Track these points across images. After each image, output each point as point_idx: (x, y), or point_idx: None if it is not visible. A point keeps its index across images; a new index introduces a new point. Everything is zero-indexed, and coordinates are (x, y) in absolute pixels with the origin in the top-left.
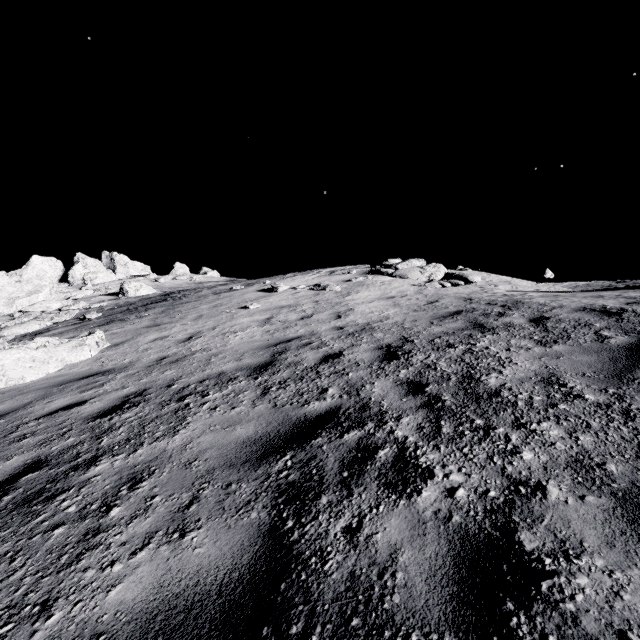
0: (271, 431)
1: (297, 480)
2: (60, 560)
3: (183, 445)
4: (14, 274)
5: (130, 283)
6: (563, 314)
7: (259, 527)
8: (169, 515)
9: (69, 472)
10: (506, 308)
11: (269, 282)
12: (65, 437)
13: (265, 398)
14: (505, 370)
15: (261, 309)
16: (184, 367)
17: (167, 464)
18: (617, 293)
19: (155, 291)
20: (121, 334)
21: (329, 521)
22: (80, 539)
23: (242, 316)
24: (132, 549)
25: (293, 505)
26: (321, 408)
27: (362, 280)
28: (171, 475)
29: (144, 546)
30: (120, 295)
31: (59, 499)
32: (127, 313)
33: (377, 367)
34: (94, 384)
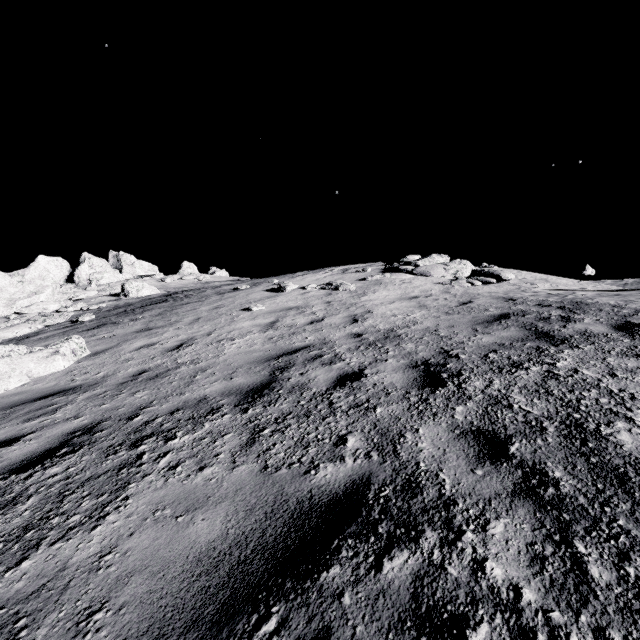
0: (250, 533)
1: None
2: None
3: (98, 556)
4: (16, 274)
5: (132, 283)
6: None
7: None
8: None
9: None
10: (567, 311)
11: (277, 281)
12: None
13: (252, 450)
14: (636, 416)
15: (265, 311)
16: (160, 387)
17: (49, 613)
18: None
19: (158, 291)
20: (107, 340)
21: None
22: None
23: (243, 319)
24: None
25: None
26: (337, 480)
27: (379, 278)
28: None
29: None
30: (121, 296)
31: None
32: (122, 315)
33: (417, 399)
34: (46, 409)
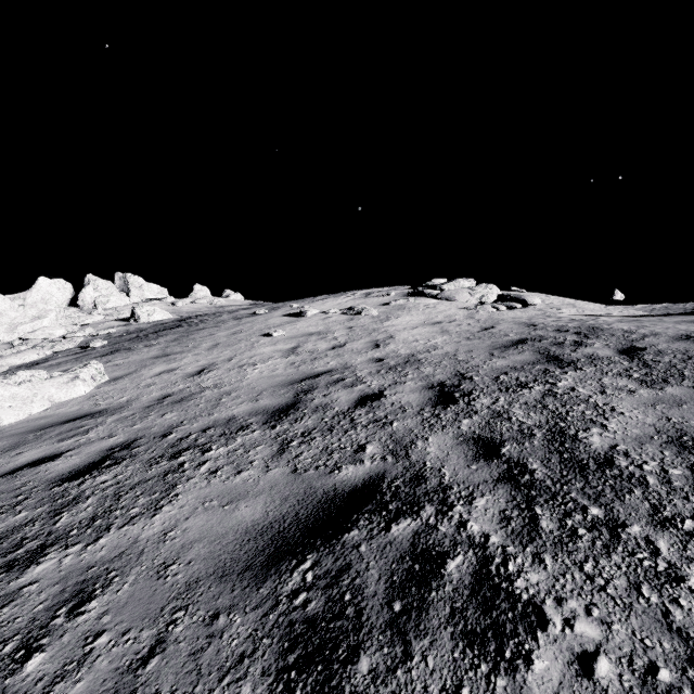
0: (286, 513)
1: (320, 614)
2: None
3: (162, 533)
4: (17, 297)
5: (142, 307)
6: (661, 344)
7: None
8: (112, 678)
9: None
10: (582, 336)
11: (297, 305)
12: (16, 510)
13: (282, 458)
14: (609, 423)
15: (286, 336)
16: (188, 409)
17: (133, 567)
18: None
19: (170, 316)
20: (124, 366)
21: None
22: None
23: (264, 345)
24: None
25: (312, 673)
26: (357, 477)
27: (402, 303)
28: (134, 590)
29: None
30: (131, 320)
31: None
32: (135, 341)
33: (430, 414)
34: (78, 430)
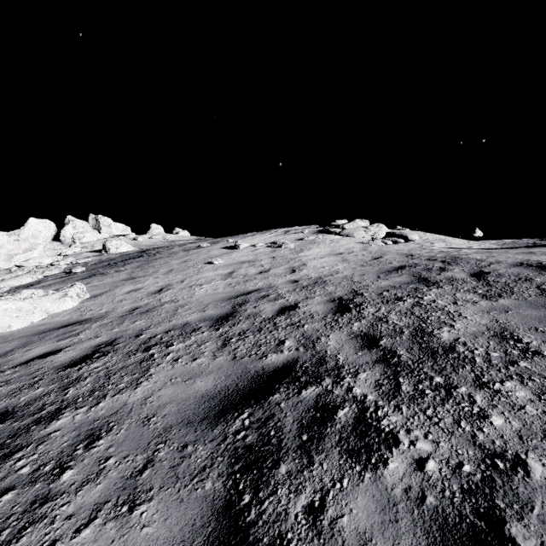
0: (230, 385)
1: (255, 443)
2: (0, 536)
3: (144, 399)
4: (13, 234)
5: (112, 241)
6: (502, 269)
7: (213, 501)
8: (121, 482)
9: (31, 426)
10: (446, 263)
11: (232, 240)
12: (35, 387)
13: (225, 349)
14: (456, 324)
15: (224, 264)
16: (153, 317)
17: (126, 420)
18: (545, 250)
19: (133, 248)
20: (100, 286)
21: (289, 497)
22: (26, 509)
23: (207, 270)
24: (77, 525)
25: (250, 474)
26: (278, 361)
27: (313, 238)
28: (128, 433)
29: (90, 521)
30: (103, 252)
31: (15, 457)
32: (108, 267)
33: (331, 319)
34: (71, 333)
